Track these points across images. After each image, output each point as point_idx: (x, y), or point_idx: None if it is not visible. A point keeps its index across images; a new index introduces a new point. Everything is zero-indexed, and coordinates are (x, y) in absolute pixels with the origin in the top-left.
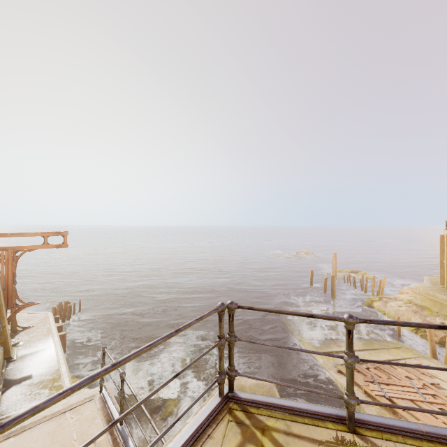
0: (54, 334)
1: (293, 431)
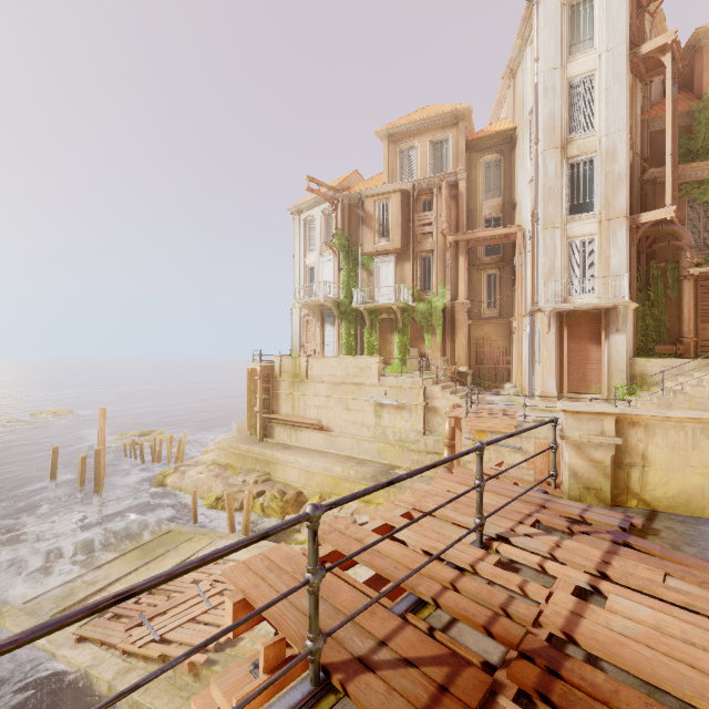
0: None
1: None
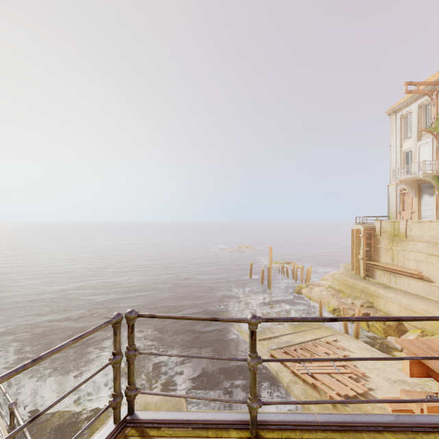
0: None
1: None
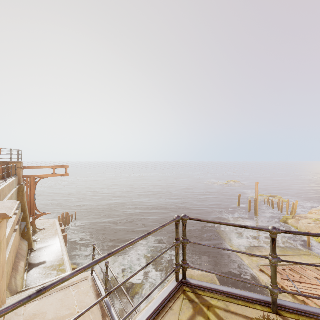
0: (60, 234)
1: (231, 309)
